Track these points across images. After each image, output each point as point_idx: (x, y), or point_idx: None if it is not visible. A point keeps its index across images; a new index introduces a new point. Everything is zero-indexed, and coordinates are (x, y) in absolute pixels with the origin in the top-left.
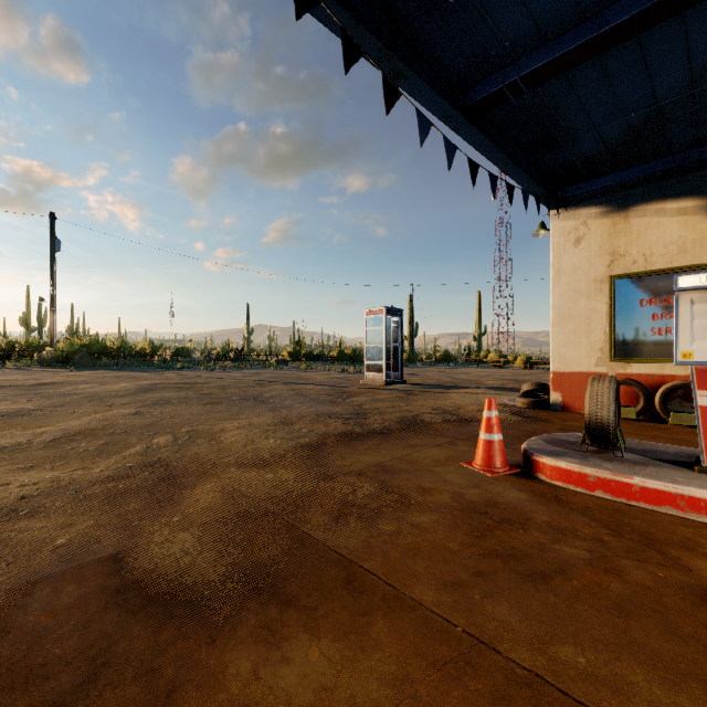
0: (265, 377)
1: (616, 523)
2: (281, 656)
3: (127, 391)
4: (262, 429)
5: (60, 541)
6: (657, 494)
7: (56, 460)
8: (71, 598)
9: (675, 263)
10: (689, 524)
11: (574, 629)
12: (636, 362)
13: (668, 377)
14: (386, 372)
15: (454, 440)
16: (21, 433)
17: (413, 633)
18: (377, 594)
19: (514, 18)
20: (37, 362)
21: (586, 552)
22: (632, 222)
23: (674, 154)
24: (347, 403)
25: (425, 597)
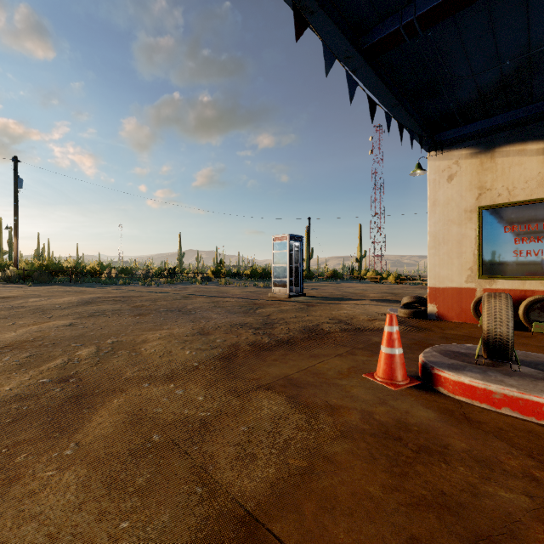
0: (191, 291)
1: (539, 450)
2: None
3: (69, 304)
4: (180, 339)
5: None
6: None
7: None
8: None
9: (534, 195)
10: None
11: None
12: (501, 279)
13: (529, 291)
14: (289, 287)
15: (352, 349)
16: None
17: None
18: None
19: None
20: (1, 279)
21: (525, 498)
22: (497, 161)
23: (535, 102)
24: (257, 314)
25: None
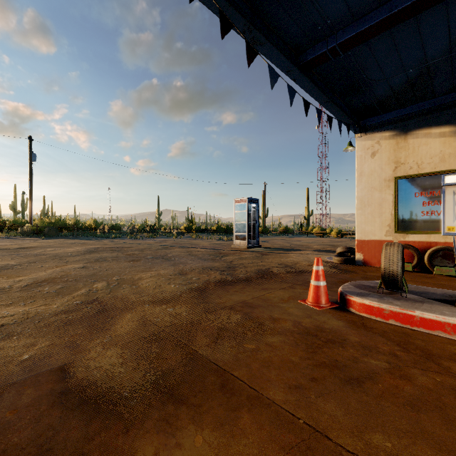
0: (169, 243)
1: (405, 342)
2: (175, 442)
3: (78, 252)
4: (166, 277)
5: (25, 356)
6: (432, 322)
7: (28, 299)
8: (29, 398)
9: (437, 168)
10: (454, 343)
11: (381, 419)
12: (412, 234)
13: (433, 243)
14: (248, 240)
15: (293, 285)
16: (5, 281)
17: (269, 424)
18: (243, 395)
19: (334, 3)
20: (20, 234)
21: (385, 364)
22: (409, 142)
23: (437, 97)
24: (222, 260)
25: (277, 396)
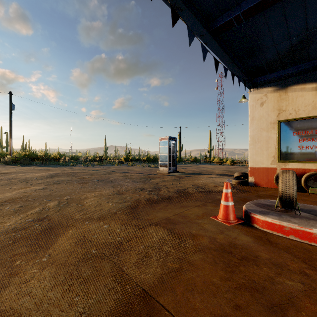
0: (112, 169)
1: (309, 258)
2: None
3: (42, 177)
4: (106, 197)
5: None
6: None
7: None
8: None
9: (310, 114)
10: None
11: None
12: (291, 162)
13: (307, 170)
14: (169, 167)
15: (205, 202)
16: None
17: None
18: None
19: None
20: (2, 162)
21: (300, 284)
22: (289, 94)
23: (310, 60)
24: (150, 182)
25: None
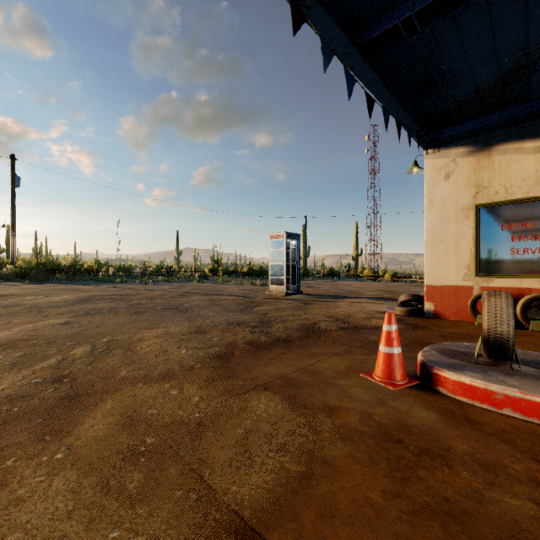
0: (188, 289)
1: None
2: None
3: (66, 302)
4: (177, 338)
5: None
6: None
7: None
8: None
9: (532, 193)
10: None
11: None
12: (498, 277)
13: (526, 290)
14: (286, 285)
15: (350, 348)
16: None
17: None
18: None
19: None
20: None
21: (532, 505)
22: (494, 159)
23: (532, 100)
24: (254, 312)
25: None
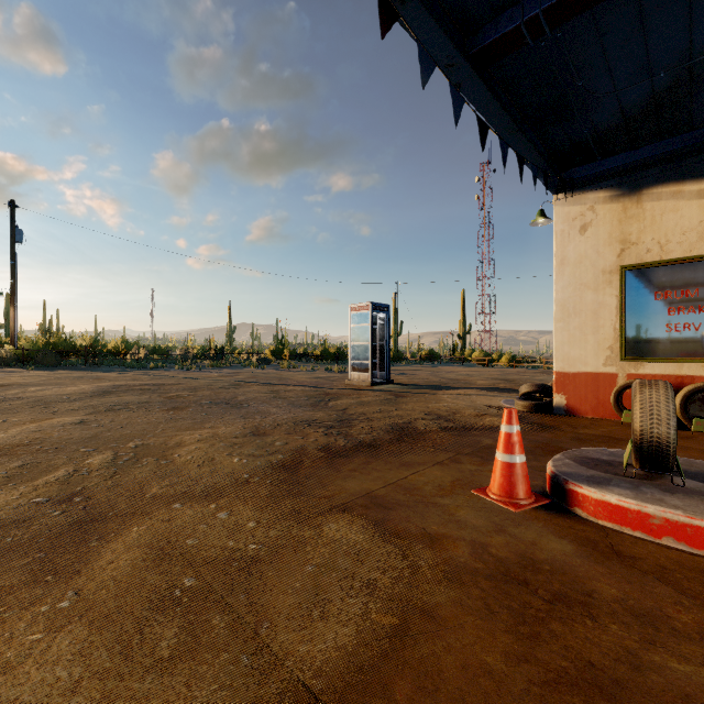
0: (243, 377)
1: None
2: None
3: (82, 394)
4: (227, 442)
5: None
6: None
7: None
8: None
9: (695, 251)
10: None
11: None
12: (650, 362)
13: (687, 378)
14: (372, 372)
15: (457, 455)
16: None
17: None
18: None
19: None
20: None
21: None
22: (645, 207)
23: (695, 129)
24: (330, 407)
25: None
